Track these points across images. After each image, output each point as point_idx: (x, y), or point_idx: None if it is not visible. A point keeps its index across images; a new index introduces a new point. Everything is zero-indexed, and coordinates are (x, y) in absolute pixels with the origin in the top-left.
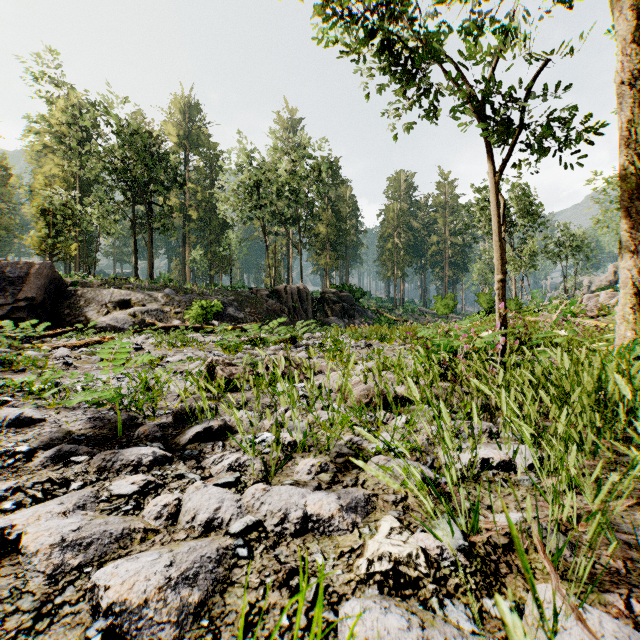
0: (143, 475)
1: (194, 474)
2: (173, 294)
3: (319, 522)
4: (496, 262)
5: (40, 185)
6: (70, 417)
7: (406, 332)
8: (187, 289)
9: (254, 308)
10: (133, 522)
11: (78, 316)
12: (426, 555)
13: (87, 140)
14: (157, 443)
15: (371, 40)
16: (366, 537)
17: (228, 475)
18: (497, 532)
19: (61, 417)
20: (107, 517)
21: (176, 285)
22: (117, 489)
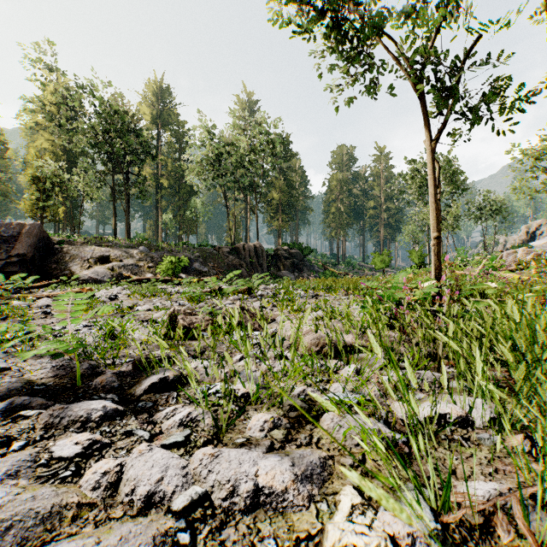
0: (89, 433)
1: (143, 431)
2: (146, 251)
3: (271, 496)
4: (432, 221)
5: (32, 157)
6: (35, 365)
7: (349, 284)
8: (159, 247)
9: (217, 263)
10: (66, 495)
11: (64, 270)
12: (396, 546)
13: (73, 119)
14: (112, 395)
15: (319, 20)
16: (324, 516)
17: (179, 431)
18: (472, 511)
19: (27, 365)
20: (38, 489)
21: (149, 243)
22: (59, 450)
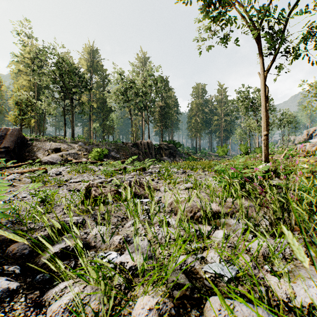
0: None
1: None
2: (83, 145)
3: None
4: (262, 124)
5: (15, 89)
6: None
7: (204, 165)
8: (90, 142)
9: (125, 152)
10: None
11: (33, 156)
12: None
13: (40, 67)
14: (15, 266)
15: None
16: None
17: None
18: None
19: None
20: None
21: (85, 140)
22: None
